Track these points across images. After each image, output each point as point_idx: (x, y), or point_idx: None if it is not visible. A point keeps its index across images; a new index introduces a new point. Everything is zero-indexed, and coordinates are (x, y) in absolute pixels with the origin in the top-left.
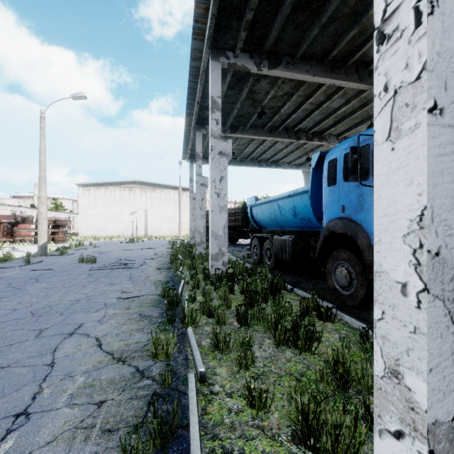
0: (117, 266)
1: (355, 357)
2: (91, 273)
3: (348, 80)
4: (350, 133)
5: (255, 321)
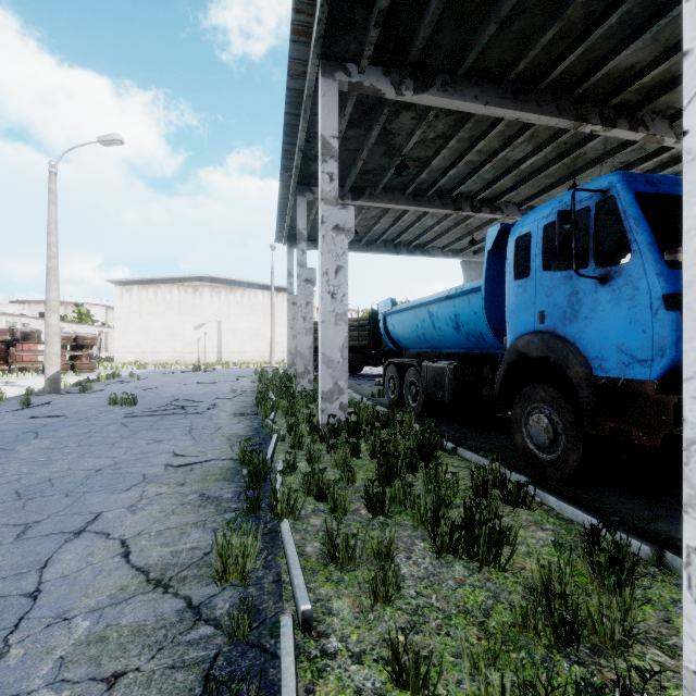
0: (170, 410)
1: (576, 575)
2: (126, 422)
3: (541, 112)
4: (540, 200)
5: (396, 507)
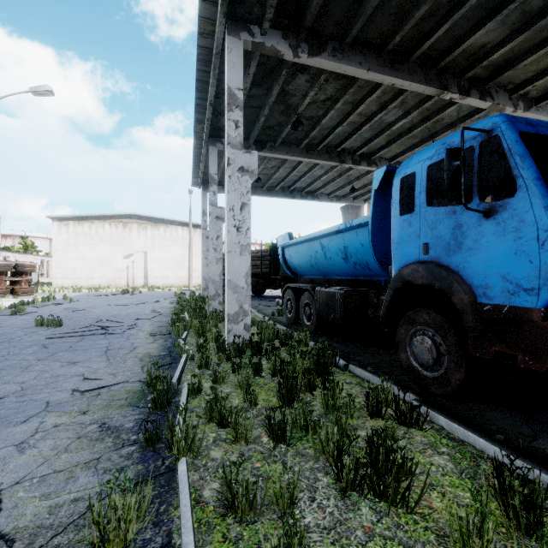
0: (92, 331)
1: None
2: (47, 343)
3: (412, 80)
4: (406, 156)
5: (297, 432)
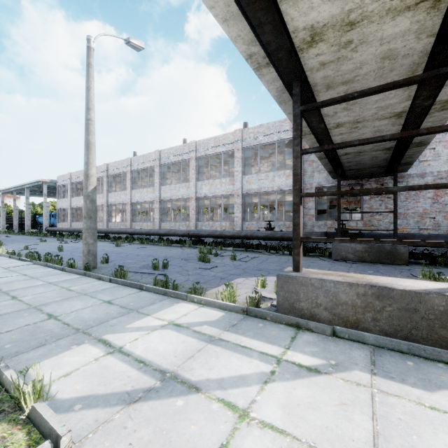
0: None
1: None
2: None
3: None
4: None
5: None
